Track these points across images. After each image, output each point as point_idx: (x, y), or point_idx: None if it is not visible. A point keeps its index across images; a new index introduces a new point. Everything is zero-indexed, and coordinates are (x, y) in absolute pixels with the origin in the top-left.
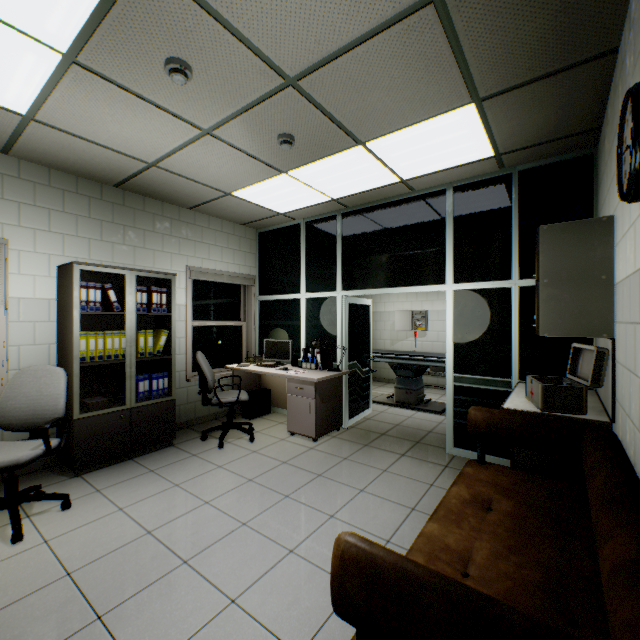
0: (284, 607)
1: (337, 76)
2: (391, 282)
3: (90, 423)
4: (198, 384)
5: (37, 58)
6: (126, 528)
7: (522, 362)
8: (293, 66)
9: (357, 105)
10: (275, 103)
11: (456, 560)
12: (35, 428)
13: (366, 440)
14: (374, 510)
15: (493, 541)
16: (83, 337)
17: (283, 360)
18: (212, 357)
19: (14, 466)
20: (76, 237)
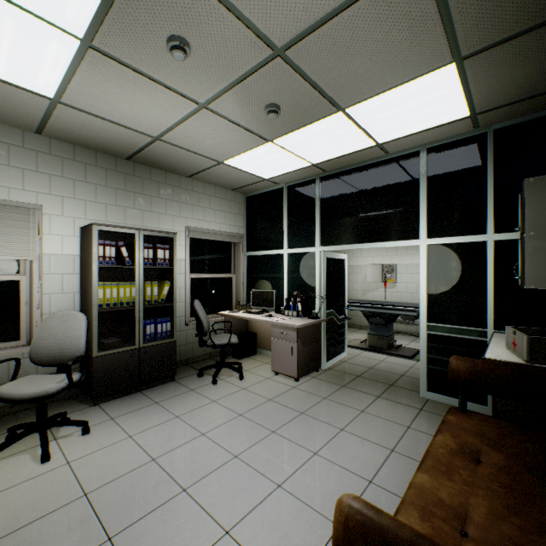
0: (274, 542)
1: (322, 43)
2: (366, 238)
3: (106, 360)
4: (195, 328)
5: (60, 45)
6: (134, 454)
7: (497, 313)
8: (281, 36)
9: (340, 72)
10: (264, 74)
11: (452, 517)
12: (61, 364)
13: (343, 381)
14: (355, 449)
15: (489, 498)
16: (101, 287)
17: (268, 308)
18: (207, 304)
19: (43, 397)
20: (95, 203)
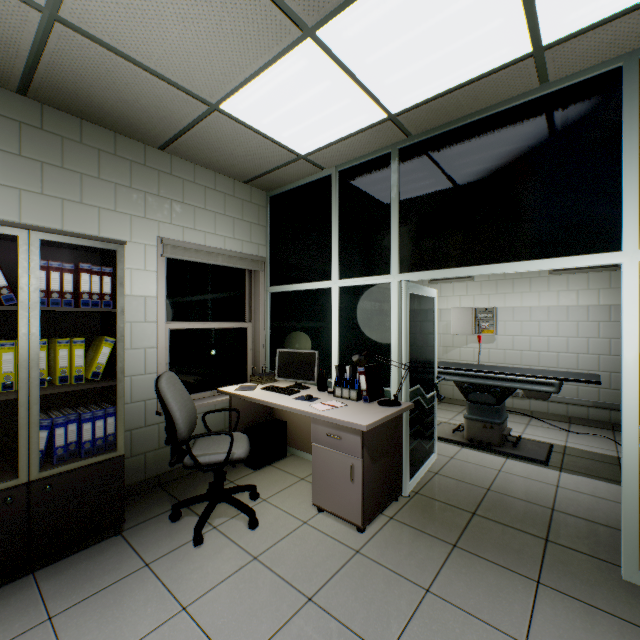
0: None
1: None
2: (493, 254)
3: None
4: None
5: None
6: None
7: None
8: None
9: None
10: None
11: None
12: None
13: (450, 530)
14: None
15: None
16: None
17: (305, 381)
18: (201, 375)
19: None
20: None
